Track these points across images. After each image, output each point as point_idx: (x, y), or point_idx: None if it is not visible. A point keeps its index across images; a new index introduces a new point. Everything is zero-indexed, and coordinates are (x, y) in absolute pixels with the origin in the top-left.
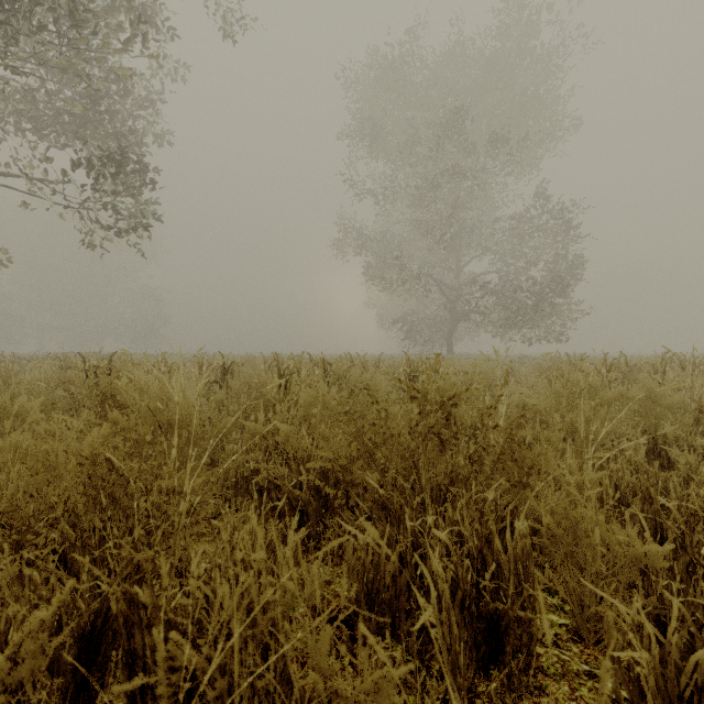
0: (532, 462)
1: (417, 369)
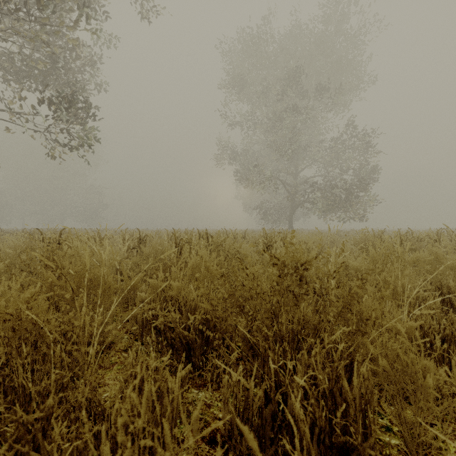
0: (369, 315)
1: (271, 239)
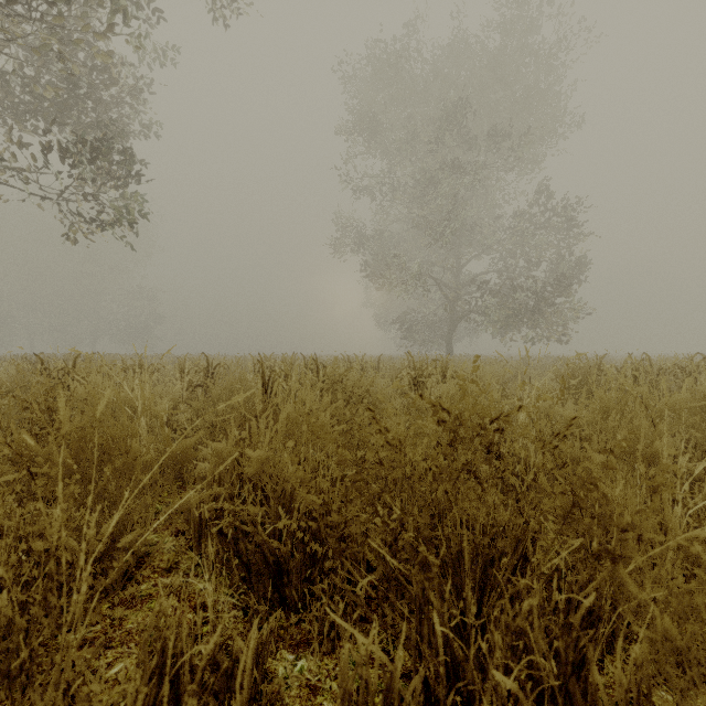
0: (627, 523)
1: (422, 371)
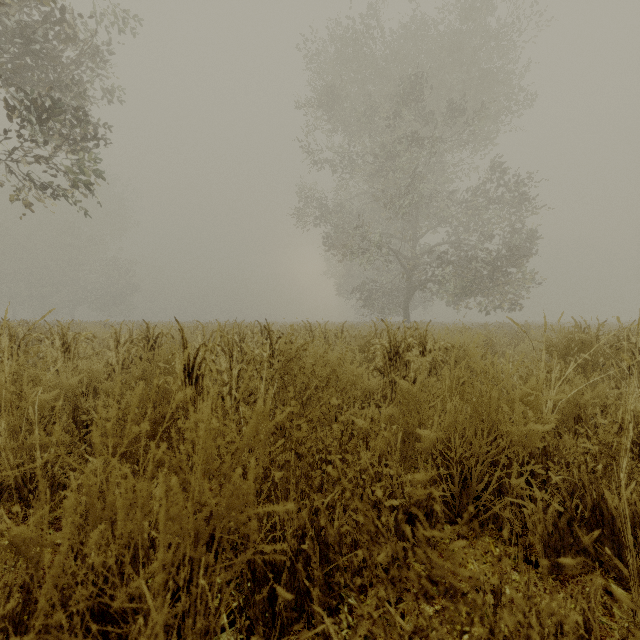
0: None
1: (400, 343)
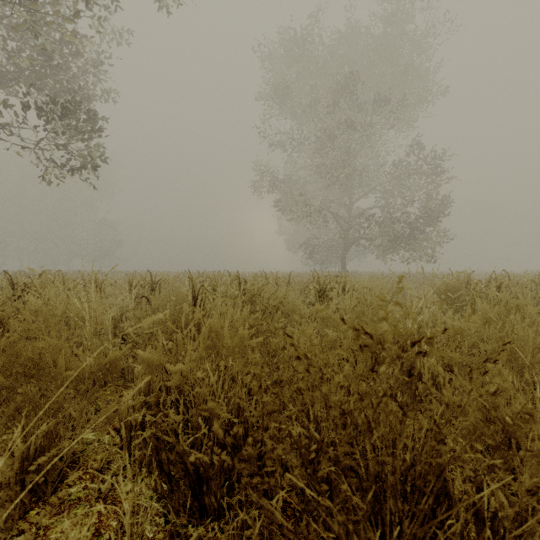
0: None
1: (326, 286)
